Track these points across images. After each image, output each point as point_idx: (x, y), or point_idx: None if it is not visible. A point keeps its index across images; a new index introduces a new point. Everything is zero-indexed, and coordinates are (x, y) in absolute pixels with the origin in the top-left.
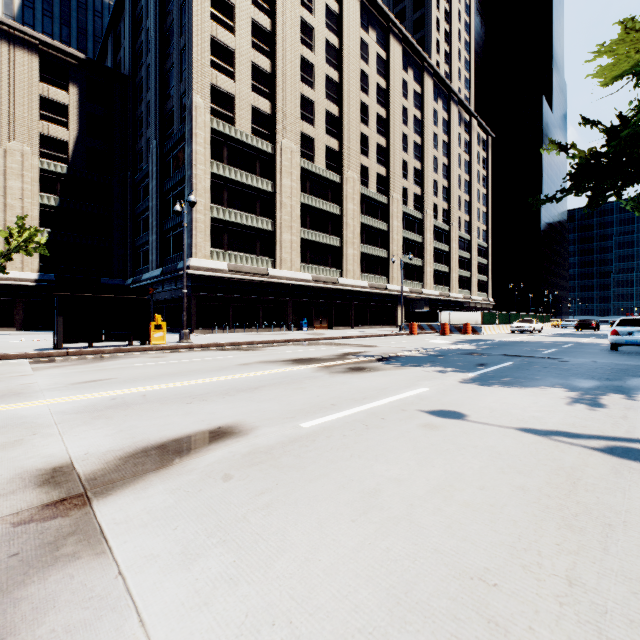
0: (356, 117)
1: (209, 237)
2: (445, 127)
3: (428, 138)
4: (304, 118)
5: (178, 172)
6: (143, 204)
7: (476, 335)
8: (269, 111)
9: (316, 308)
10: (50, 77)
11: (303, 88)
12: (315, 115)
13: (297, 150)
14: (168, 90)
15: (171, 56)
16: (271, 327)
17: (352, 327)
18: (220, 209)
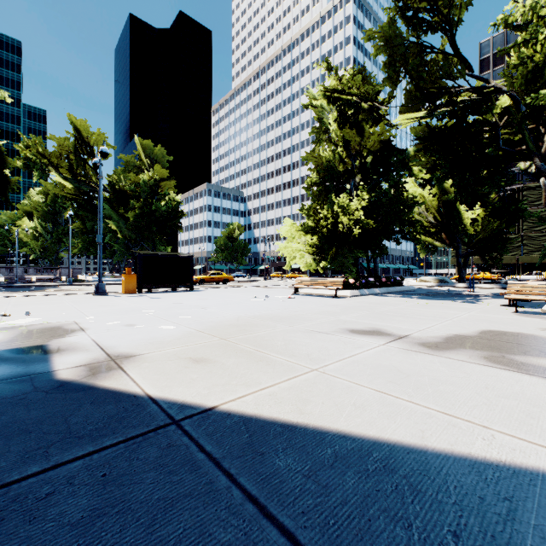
0: None
1: None
2: None
3: None
4: None
5: None
6: None
7: None
8: None
9: None
10: None
11: None
12: None
13: None
14: None
15: None
16: None
17: None
18: None
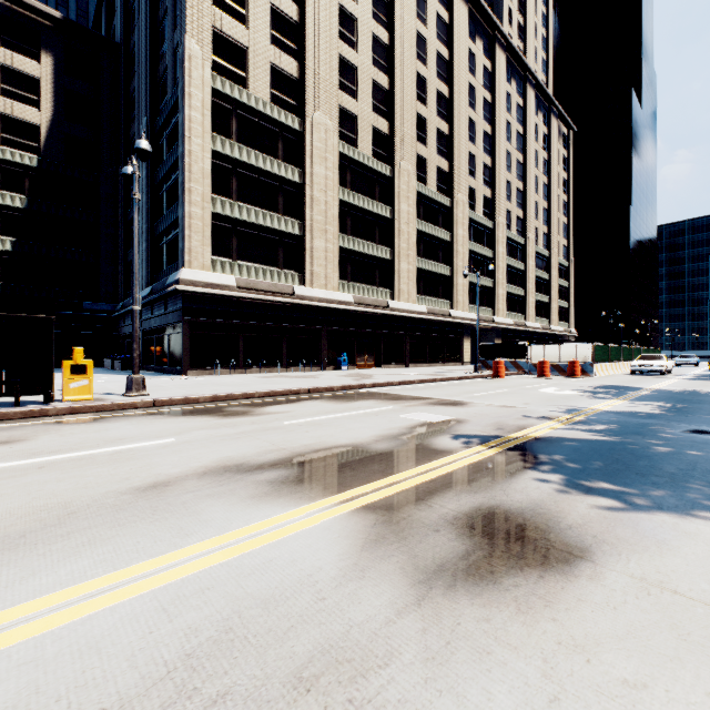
0: (411, 92)
1: (209, 240)
2: (520, 115)
3: (500, 127)
4: (343, 88)
5: (171, 154)
6: None
7: (589, 378)
8: (296, 73)
9: (359, 340)
10: (15, 41)
11: (342, 47)
12: (358, 85)
13: (334, 128)
14: (161, 48)
15: (164, 0)
16: (298, 365)
17: (406, 365)
18: (226, 202)
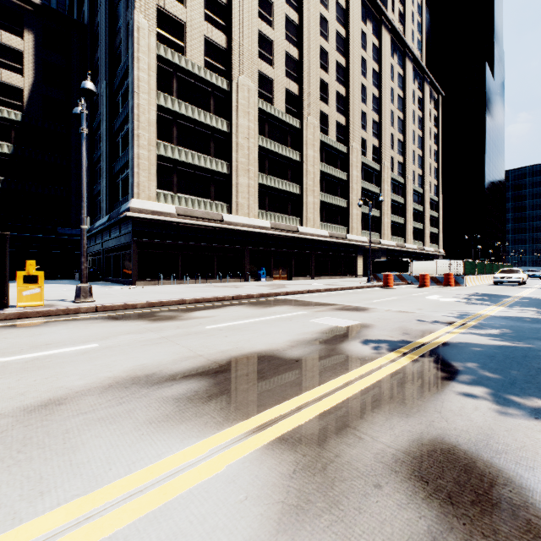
0: (316, 62)
1: (154, 176)
2: (400, 83)
3: (385, 91)
4: (262, 57)
5: (124, 108)
6: (98, 151)
7: (461, 287)
8: (224, 45)
9: (275, 257)
10: (3, 22)
11: (261, 25)
12: (274, 55)
13: (255, 89)
14: (117, 25)
15: None
16: (226, 277)
17: (312, 277)
18: (168, 146)
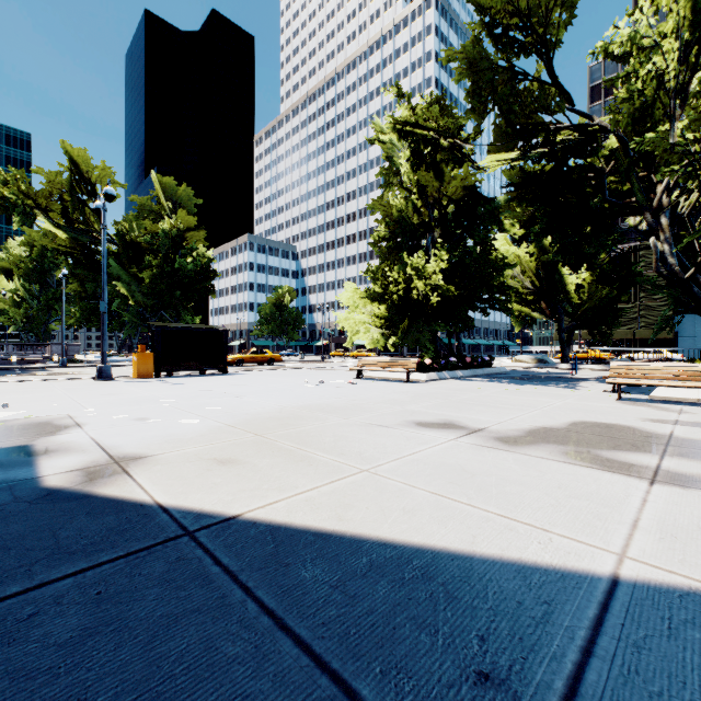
0: None
1: None
2: None
3: None
4: None
5: None
6: None
7: None
8: None
9: None
10: None
11: None
12: None
13: None
14: None
15: None
16: None
17: None
18: None
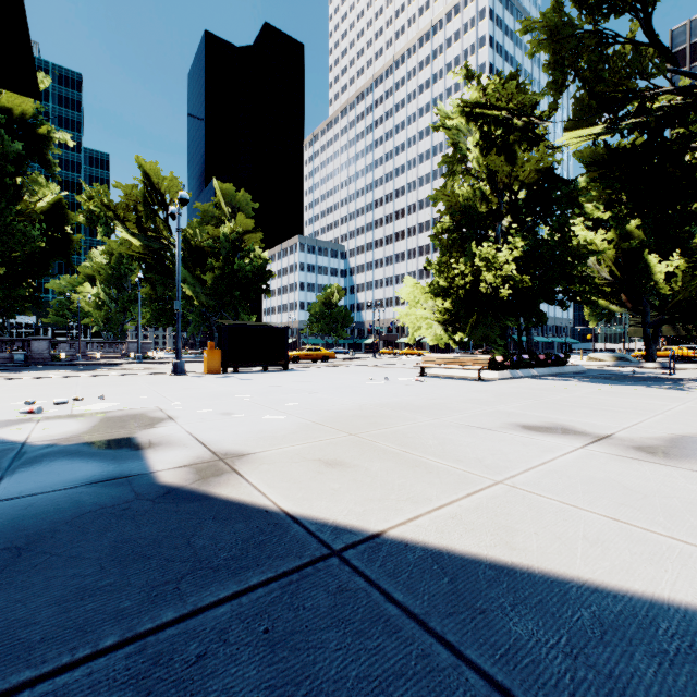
0: None
1: None
2: None
3: None
4: None
5: None
6: None
7: None
8: None
9: None
10: None
11: None
12: None
13: None
14: None
15: None
16: None
17: None
18: None
